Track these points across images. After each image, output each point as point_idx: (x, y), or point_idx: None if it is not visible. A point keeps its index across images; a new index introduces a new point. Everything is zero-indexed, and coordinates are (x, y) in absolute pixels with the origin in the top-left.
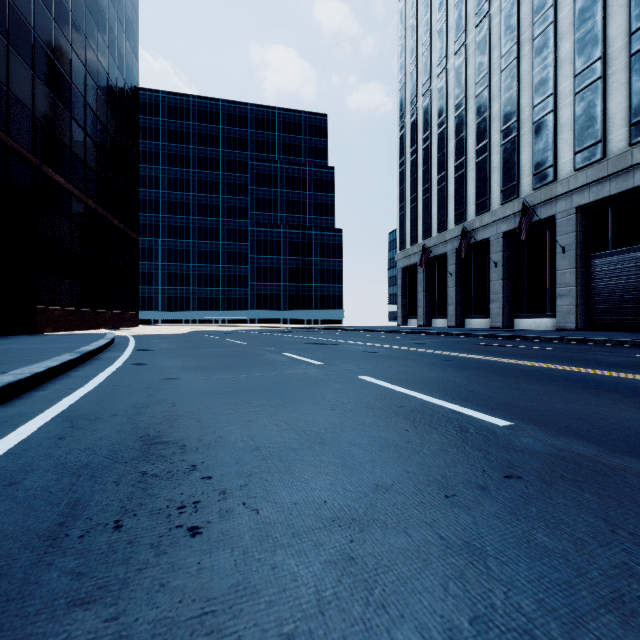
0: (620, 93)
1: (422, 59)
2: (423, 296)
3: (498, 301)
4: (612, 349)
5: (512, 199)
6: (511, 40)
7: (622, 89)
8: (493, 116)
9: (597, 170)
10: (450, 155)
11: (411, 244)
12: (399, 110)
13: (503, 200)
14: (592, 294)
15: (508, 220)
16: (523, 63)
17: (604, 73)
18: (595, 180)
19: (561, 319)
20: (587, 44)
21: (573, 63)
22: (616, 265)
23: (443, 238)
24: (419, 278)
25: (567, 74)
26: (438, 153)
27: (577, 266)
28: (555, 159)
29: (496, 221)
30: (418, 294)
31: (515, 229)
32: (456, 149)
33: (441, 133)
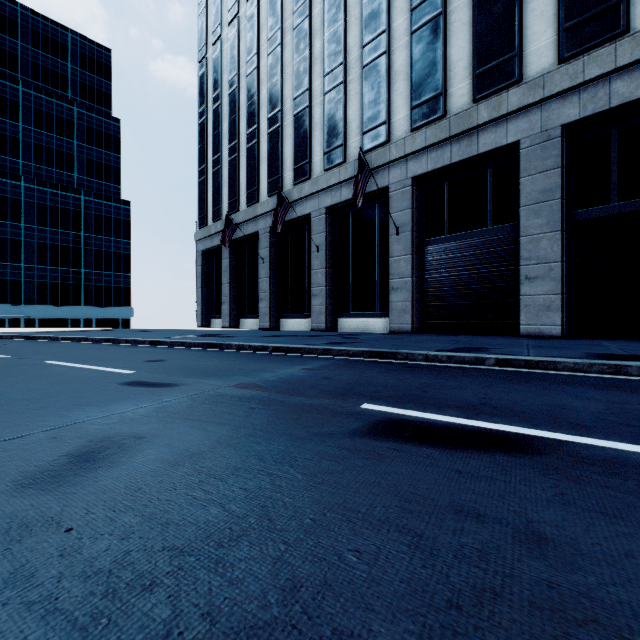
0: (463, 36)
1: None
2: (229, 288)
3: (321, 296)
4: None
5: (338, 164)
6: None
7: (465, 31)
8: (315, 56)
9: (438, 130)
10: (263, 104)
11: (214, 219)
12: (199, 41)
13: (327, 165)
14: (426, 288)
15: (333, 191)
16: None
17: (445, 8)
18: (435, 143)
19: (395, 319)
20: None
21: None
22: (453, 253)
23: (254, 212)
24: (224, 265)
25: (402, 8)
26: (248, 101)
27: (413, 252)
28: (389, 115)
29: (318, 192)
30: (223, 286)
31: (341, 204)
32: (270, 96)
33: (252, 74)
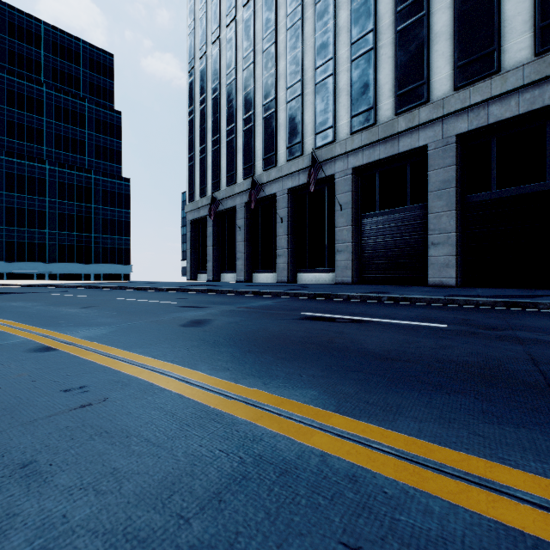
0: (388, 66)
1: (212, 6)
2: (213, 250)
3: (284, 256)
4: (493, 318)
5: (297, 156)
6: (296, 1)
7: (390, 62)
8: (280, 73)
9: (370, 134)
10: (239, 108)
11: (201, 196)
12: (188, 56)
13: (289, 157)
14: (363, 251)
15: (293, 177)
16: (307, 25)
17: (375, 45)
18: (368, 143)
19: (340, 273)
20: (362, 15)
21: (350, 31)
22: (382, 225)
23: (232, 191)
24: (209, 231)
25: (345, 42)
26: (228, 104)
27: (353, 224)
28: (335, 121)
29: (282, 177)
30: (208, 248)
31: (299, 186)
32: (245, 102)
33: (230, 84)
